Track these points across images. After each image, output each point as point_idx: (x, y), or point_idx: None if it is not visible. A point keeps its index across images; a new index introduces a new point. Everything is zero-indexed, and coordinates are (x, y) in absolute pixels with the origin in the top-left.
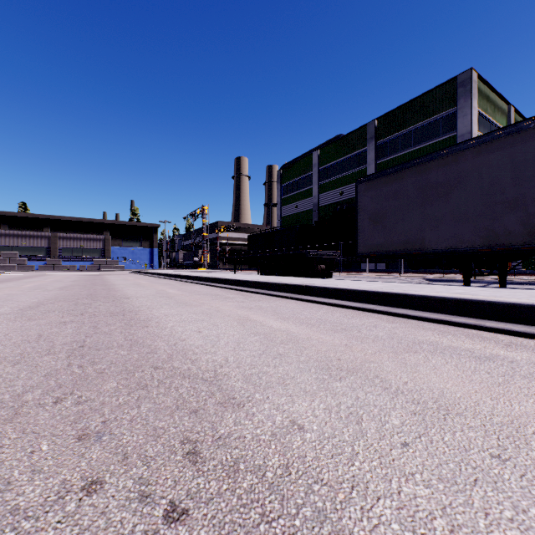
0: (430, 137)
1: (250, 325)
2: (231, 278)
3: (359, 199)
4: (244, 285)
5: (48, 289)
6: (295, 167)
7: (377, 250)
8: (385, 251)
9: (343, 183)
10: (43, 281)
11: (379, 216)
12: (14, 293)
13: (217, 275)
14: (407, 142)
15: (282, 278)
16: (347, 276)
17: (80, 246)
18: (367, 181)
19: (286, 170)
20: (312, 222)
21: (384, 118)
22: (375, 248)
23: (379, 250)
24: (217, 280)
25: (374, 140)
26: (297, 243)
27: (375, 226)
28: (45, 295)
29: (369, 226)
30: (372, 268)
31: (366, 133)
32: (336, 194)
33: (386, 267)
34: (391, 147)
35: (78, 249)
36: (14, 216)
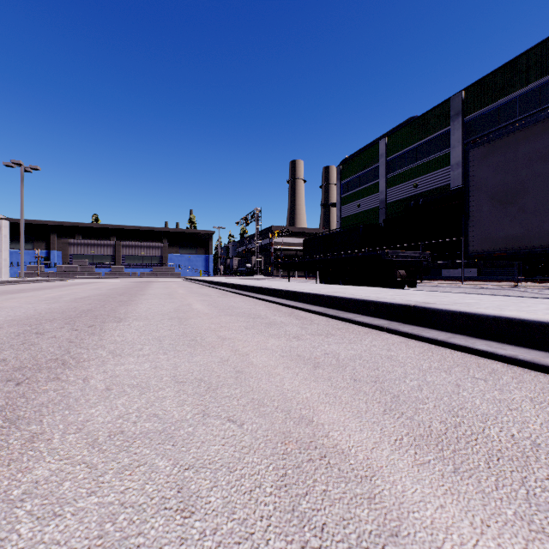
0: (545, 101)
1: (329, 527)
2: (282, 289)
3: (471, 171)
4: (300, 299)
5: (58, 300)
6: (357, 160)
7: (507, 246)
8: (525, 247)
9: (418, 173)
10: (82, 288)
11: (512, 193)
12: (6, 306)
13: (267, 283)
14: (509, 113)
15: (353, 289)
16: (433, 285)
17: (141, 253)
18: (487, 142)
19: (346, 165)
20: (377, 222)
21: (474, 87)
22: (504, 244)
23: (512, 246)
24: (264, 290)
25: (461, 117)
26: (360, 246)
27: (504, 210)
28: (31, 310)
29: (490, 211)
30: (458, 275)
31: (449, 109)
32: (408, 187)
33: (478, 273)
34: (485, 122)
35: (139, 257)
36: (86, 227)
